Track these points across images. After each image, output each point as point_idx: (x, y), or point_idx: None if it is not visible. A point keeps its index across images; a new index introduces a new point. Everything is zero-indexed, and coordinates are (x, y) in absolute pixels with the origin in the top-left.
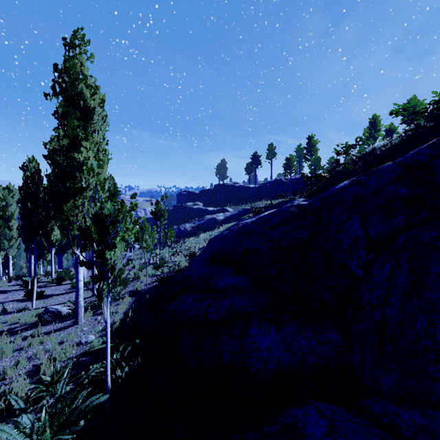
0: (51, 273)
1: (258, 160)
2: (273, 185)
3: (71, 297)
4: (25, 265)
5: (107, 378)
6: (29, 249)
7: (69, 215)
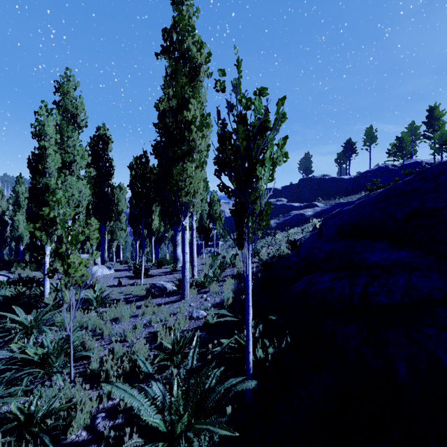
0: (151, 259)
1: (353, 148)
2: (376, 175)
3: (172, 277)
4: (130, 257)
5: (248, 357)
6: (136, 233)
7: (178, 179)
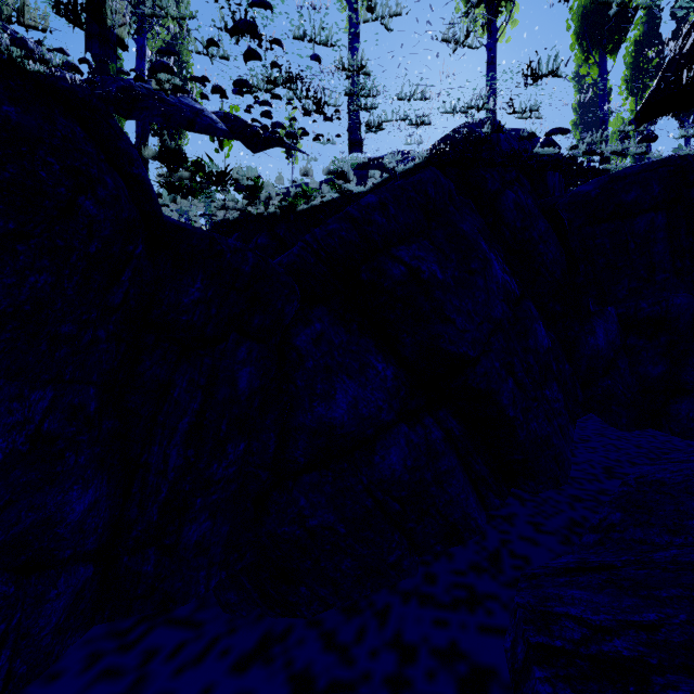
0: None
1: None
2: None
3: None
4: None
5: None
6: None
7: None
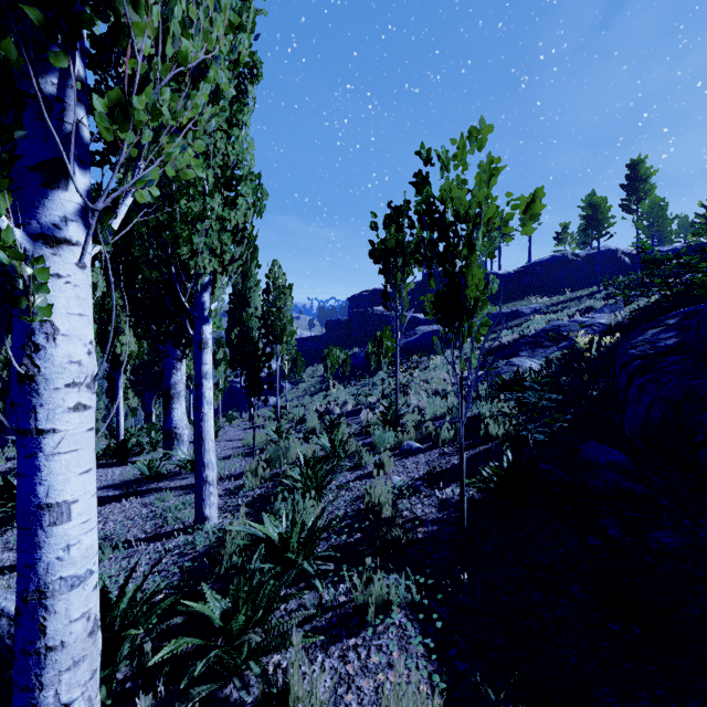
0: (116, 431)
1: None
2: (548, 269)
3: (126, 519)
4: (101, 417)
5: None
6: None
7: None
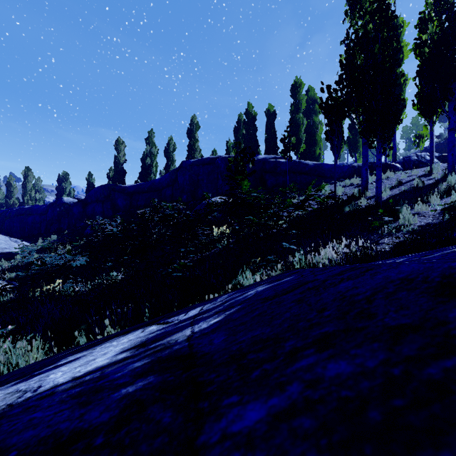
0: None
1: None
2: None
3: None
4: None
5: None
6: None
7: None
